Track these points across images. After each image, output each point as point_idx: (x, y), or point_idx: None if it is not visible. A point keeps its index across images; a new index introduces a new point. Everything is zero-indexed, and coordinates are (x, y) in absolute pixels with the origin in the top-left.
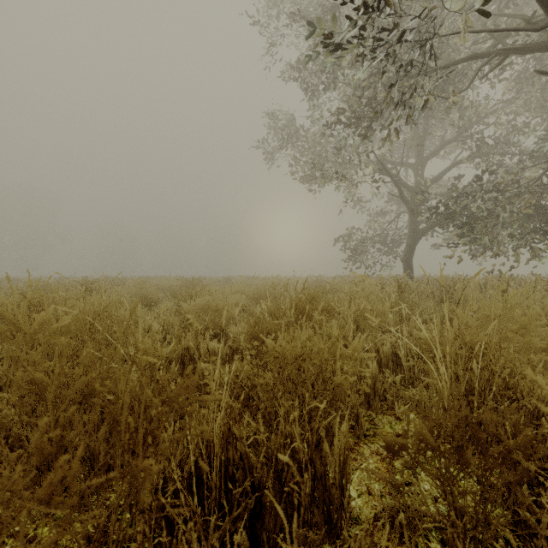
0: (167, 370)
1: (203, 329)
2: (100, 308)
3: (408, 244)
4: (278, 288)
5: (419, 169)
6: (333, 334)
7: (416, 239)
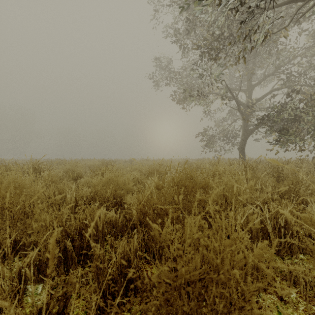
0: (64, 243)
1: (106, 199)
2: (17, 185)
3: (242, 139)
4: (162, 166)
5: (249, 93)
6: (238, 236)
7: (247, 136)
